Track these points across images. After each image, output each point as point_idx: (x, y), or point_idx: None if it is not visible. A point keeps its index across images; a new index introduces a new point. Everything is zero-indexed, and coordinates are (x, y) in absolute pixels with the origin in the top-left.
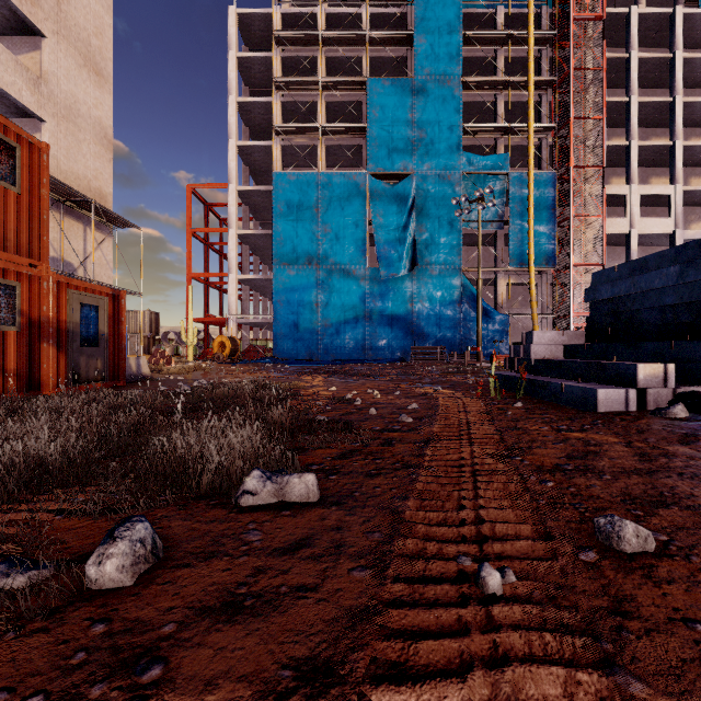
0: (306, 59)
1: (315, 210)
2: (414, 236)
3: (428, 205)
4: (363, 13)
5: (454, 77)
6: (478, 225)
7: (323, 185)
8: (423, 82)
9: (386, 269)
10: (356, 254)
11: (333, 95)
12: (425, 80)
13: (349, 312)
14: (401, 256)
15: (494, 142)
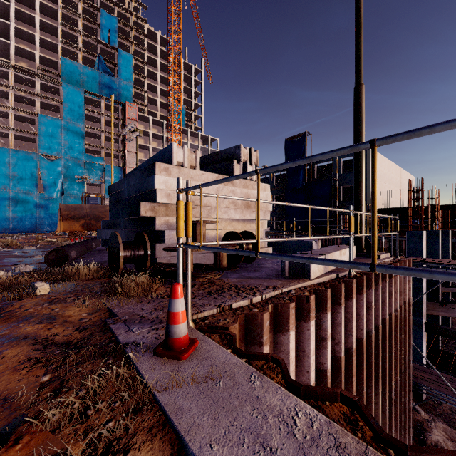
0: (1, 90)
1: (8, 165)
2: (62, 182)
3: (69, 171)
4: (36, 81)
5: (81, 124)
6: (85, 186)
7: (13, 155)
8: (67, 122)
9: (48, 195)
10: (32, 187)
11: (18, 106)
12: (68, 122)
13: (28, 211)
14: (56, 190)
15: (100, 150)
